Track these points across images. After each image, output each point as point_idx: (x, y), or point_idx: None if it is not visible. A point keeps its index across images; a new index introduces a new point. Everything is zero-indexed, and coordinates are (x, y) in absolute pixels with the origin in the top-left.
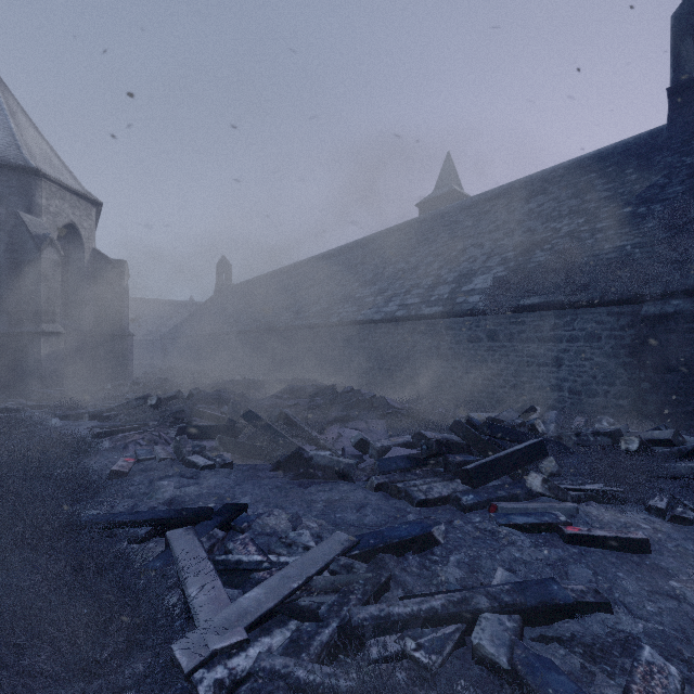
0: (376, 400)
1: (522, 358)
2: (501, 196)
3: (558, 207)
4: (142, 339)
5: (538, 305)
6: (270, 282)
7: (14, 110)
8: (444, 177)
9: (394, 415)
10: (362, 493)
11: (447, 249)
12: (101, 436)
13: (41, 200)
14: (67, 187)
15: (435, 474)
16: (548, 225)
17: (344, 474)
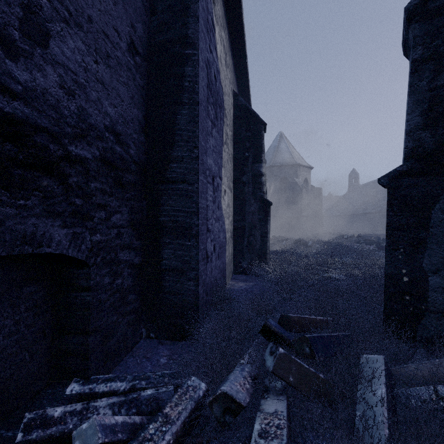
0: None
1: None
2: None
3: None
4: None
5: None
6: None
7: (289, 145)
8: None
9: None
10: None
11: None
12: None
13: (299, 173)
14: (305, 166)
15: None
16: None
17: None
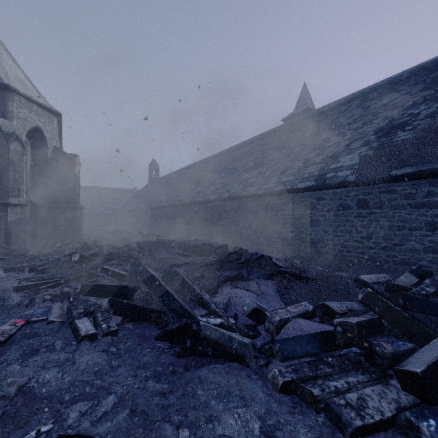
0: (264, 260)
1: (392, 223)
2: (354, 100)
3: (412, 98)
4: (103, 213)
5: (411, 174)
6: (182, 174)
7: None
8: (301, 100)
9: (282, 275)
10: (263, 396)
11: (313, 140)
12: (21, 289)
13: (12, 108)
14: (33, 100)
15: (353, 364)
16: (404, 112)
17: (237, 356)
